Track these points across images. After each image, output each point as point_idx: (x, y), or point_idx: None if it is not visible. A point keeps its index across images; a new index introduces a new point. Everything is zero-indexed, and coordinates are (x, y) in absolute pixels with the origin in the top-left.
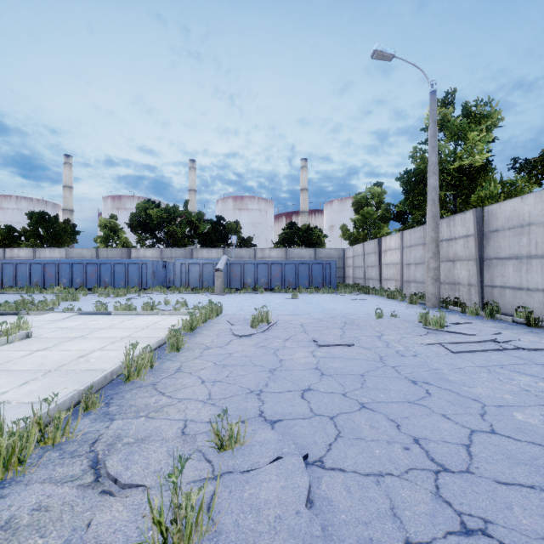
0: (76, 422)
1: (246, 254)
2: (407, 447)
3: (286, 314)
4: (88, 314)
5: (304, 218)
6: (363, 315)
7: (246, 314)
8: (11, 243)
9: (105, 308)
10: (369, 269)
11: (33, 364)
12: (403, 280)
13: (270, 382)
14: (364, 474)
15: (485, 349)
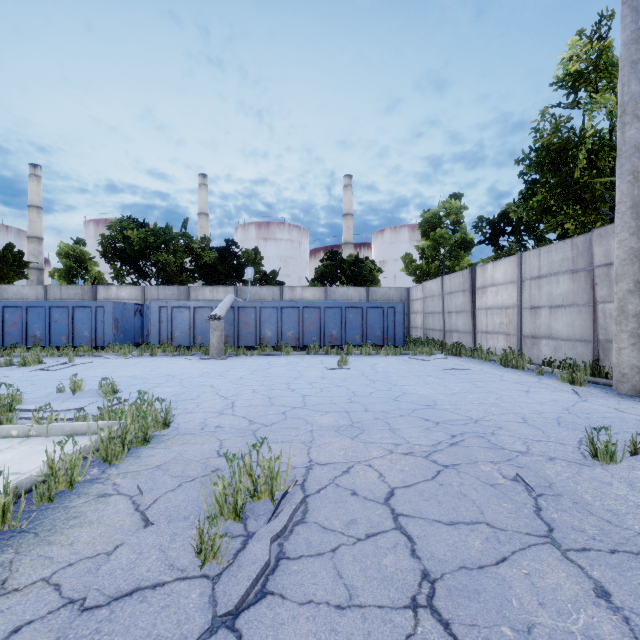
0: None
1: (268, 295)
2: None
3: (333, 425)
4: None
5: (348, 251)
6: (527, 432)
7: (231, 431)
8: None
9: None
10: (452, 315)
11: None
12: (522, 334)
13: None
14: None
15: None
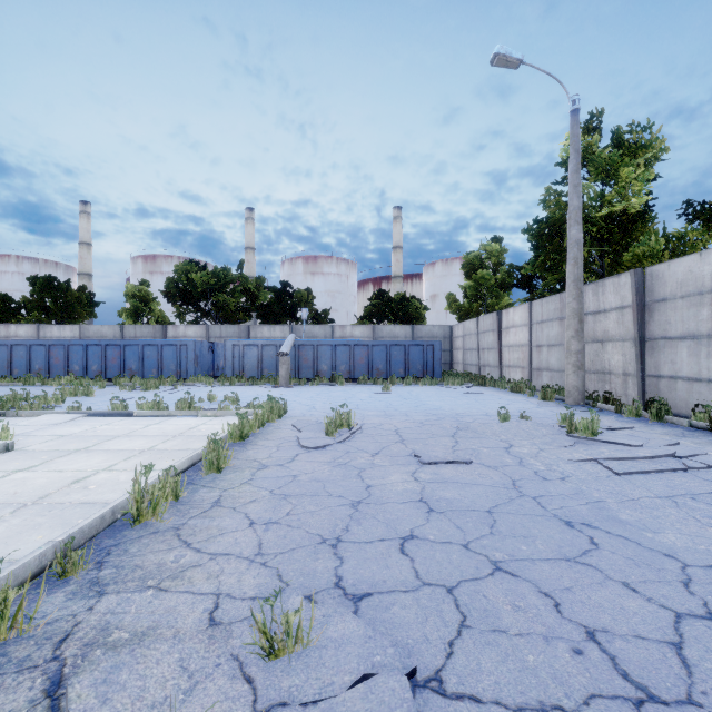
0: (36, 606)
1: (320, 333)
2: (579, 649)
3: (375, 414)
4: (101, 414)
5: (398, 284)
6: (481, 417)
7: (320, 415)
8: (7, 318)
9: (125, 406)
10: (485, 352)
11: (3, 493)
12: (531, 367)
13: (353, 523)
14: (514, 709)
15: (663, 469)
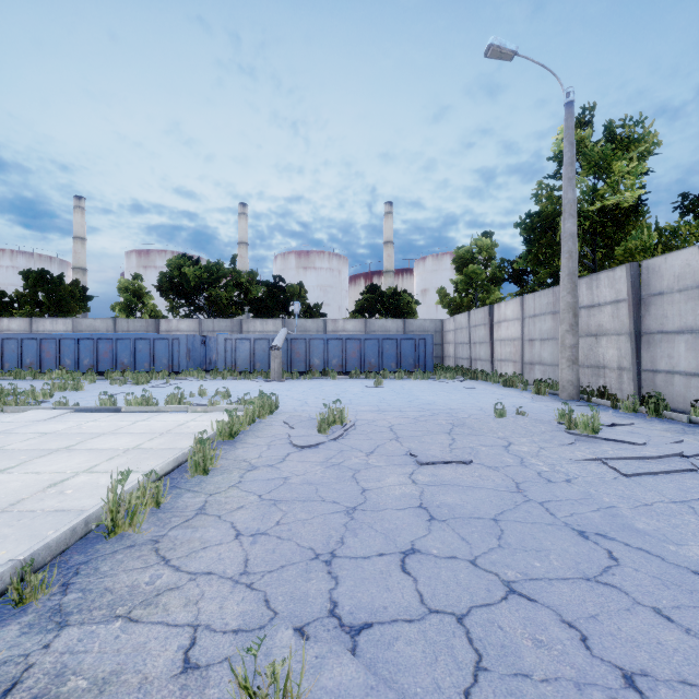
0: None
1: (312, 326)
2: None
3: (368, 409)
4: (89, 410)
5: (389, 279)
6: (476, 412)
7: (312, 411)
8: (0, 312)
9: (114, 401)
10: (476, 346)
11: None
12: (524, 361)
13: (348, 534)
14: None
15: (672, 470)
